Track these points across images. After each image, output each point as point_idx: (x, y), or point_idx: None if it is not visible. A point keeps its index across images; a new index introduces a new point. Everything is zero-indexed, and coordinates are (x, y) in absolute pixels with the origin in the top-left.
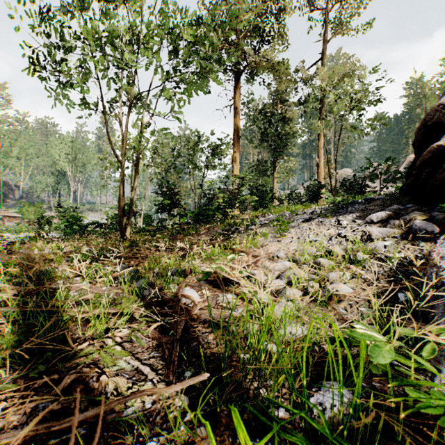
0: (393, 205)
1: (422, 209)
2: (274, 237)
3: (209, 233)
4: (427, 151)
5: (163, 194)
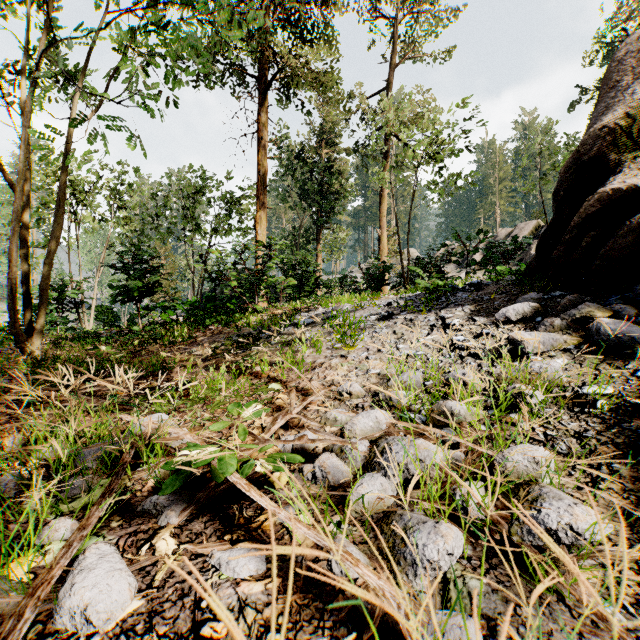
0: (526, 293)
1: (584, 299)
2: (333, 348)
3: (213, 341)
4: (593, 199)
5: (126, 268)
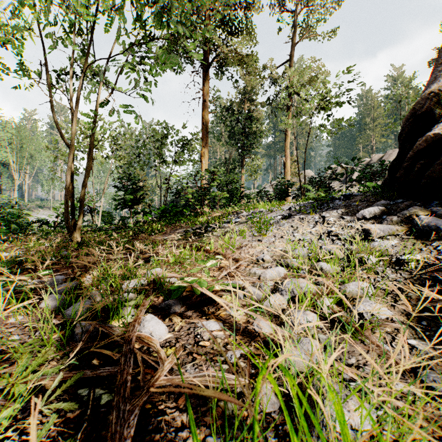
0: (380, 200)
1: (416, 204)
2: (253, 236)
3: (177, 232)
4: (421, 140)
5: (124, 188)
